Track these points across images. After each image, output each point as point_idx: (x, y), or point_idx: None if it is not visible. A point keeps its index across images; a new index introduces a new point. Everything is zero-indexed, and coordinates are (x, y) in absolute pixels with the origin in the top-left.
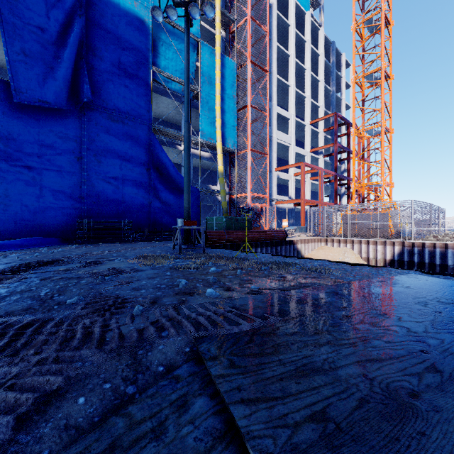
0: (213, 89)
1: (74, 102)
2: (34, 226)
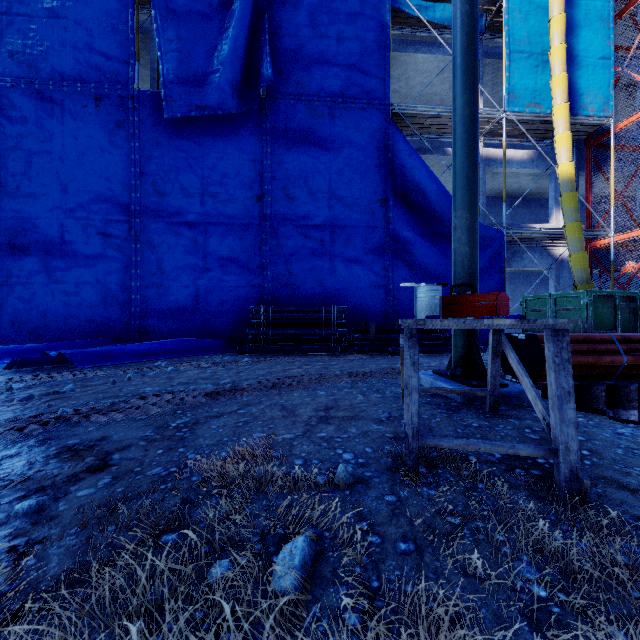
0: None
1: (250, 99)
2: (196, 319)
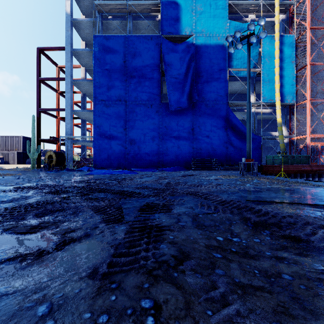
0: (273, 64)
1: (190, 103)
2: (176, 162)
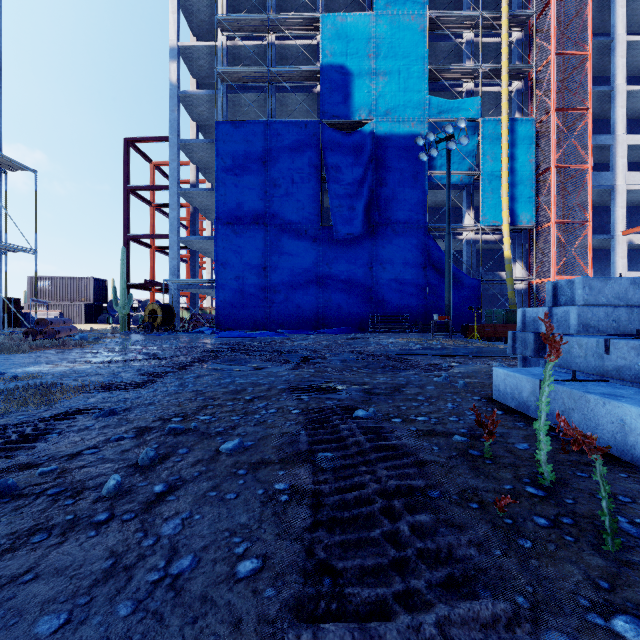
0: (499, 164)
1: (367, 227)
2: (345, 320)
